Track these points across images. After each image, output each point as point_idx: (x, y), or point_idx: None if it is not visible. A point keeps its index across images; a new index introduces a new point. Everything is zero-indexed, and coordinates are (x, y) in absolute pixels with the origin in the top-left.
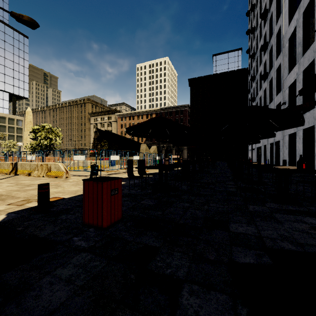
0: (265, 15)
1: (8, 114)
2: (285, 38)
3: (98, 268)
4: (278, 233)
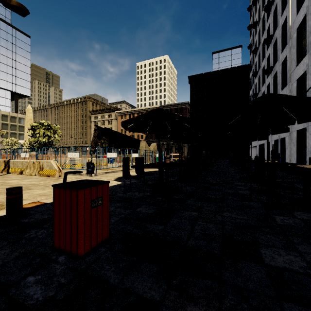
0: (269, 6)
1: (10, 112)
2: (292, 29)
3: None
4: None
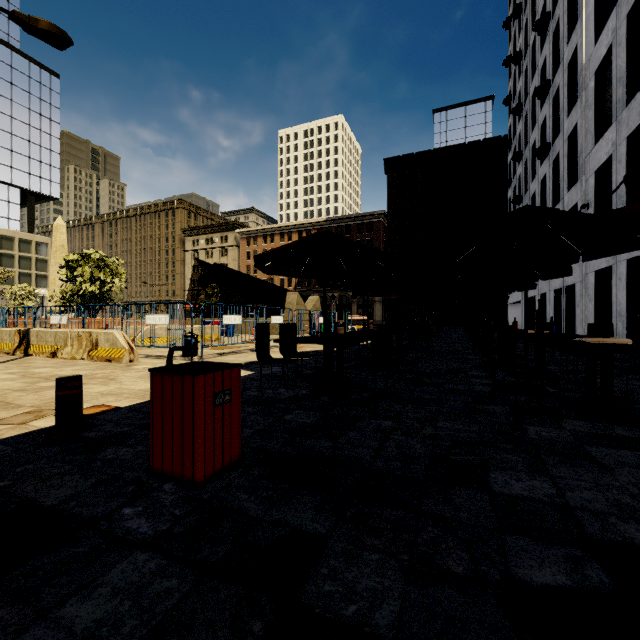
0: (545, 24)
1: (18, 232)
2: (587, 71)
3: (173, 600)
4: (608, 497)
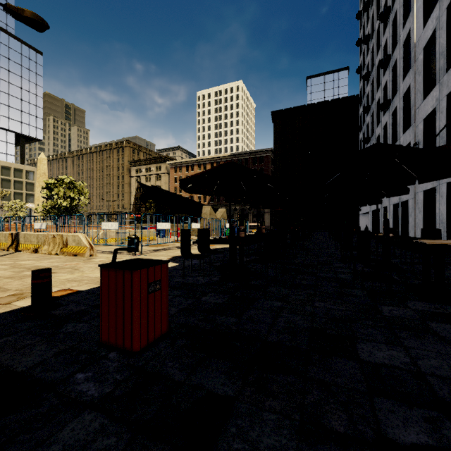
0: (386, 14)
1: (13, 163)
2: (417, 47)
3: None
4: (450, 365)
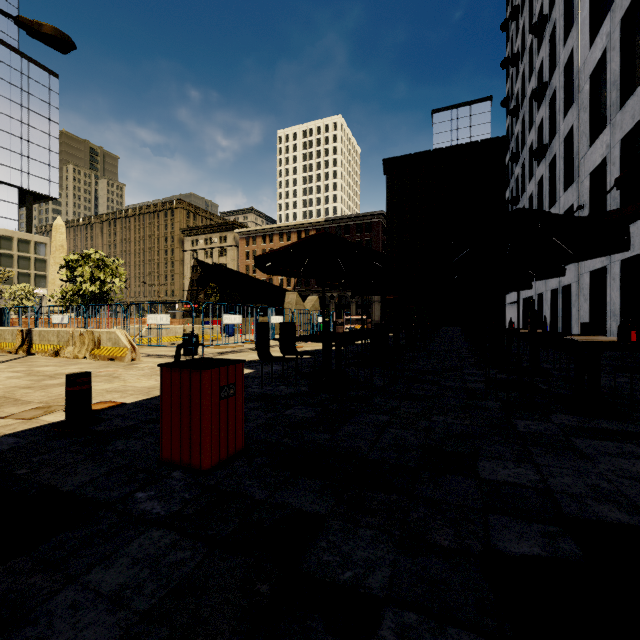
0: (542, 26)
1: (17, 232)
2: (582, 74)
3: (188, 568)
4: (587, 482)
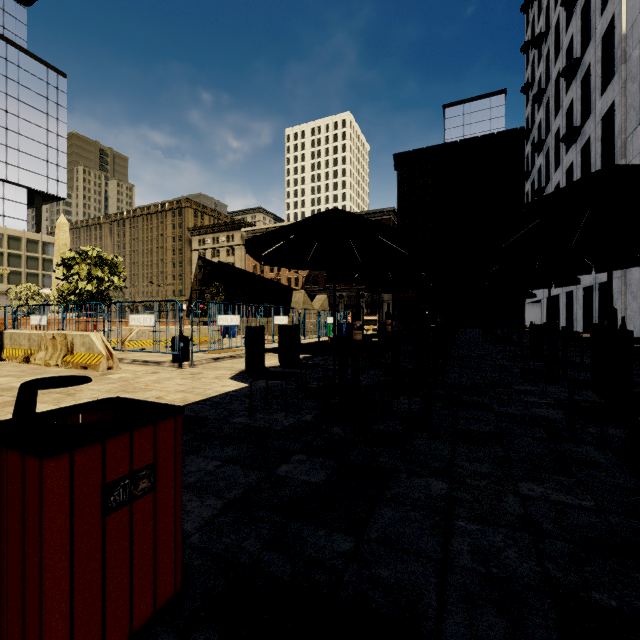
0: None
1: (25, 232)
2: (629, 39)
3: None
4: None
